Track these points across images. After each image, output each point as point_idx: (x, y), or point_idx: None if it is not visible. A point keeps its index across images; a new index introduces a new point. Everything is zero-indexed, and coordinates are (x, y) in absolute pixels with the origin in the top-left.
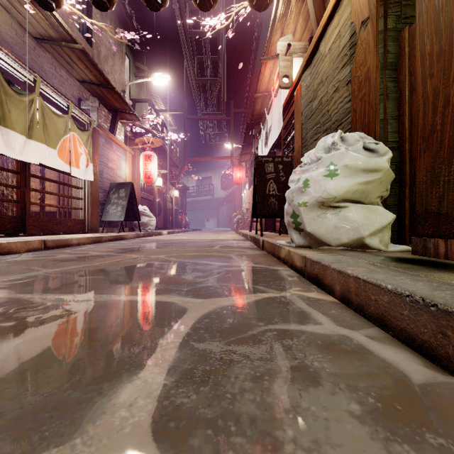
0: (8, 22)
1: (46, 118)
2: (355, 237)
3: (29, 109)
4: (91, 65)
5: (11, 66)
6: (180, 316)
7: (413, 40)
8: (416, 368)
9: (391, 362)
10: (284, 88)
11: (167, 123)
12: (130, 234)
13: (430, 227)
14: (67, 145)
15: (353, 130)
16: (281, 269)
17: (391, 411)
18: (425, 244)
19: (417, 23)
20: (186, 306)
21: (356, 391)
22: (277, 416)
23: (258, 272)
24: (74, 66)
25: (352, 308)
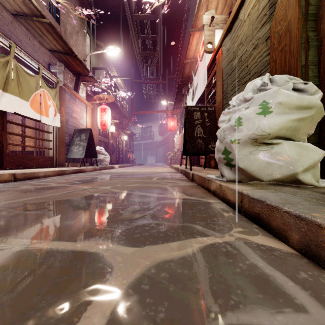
0: None
1: (20, 77)
2: (288, 173)
3: (5, 68)
4: (57, 37)
5: None
6: (100, 285)
7: None
8: None
9: None
10: (209, 52)
11: (119, 86)
12: (89, 168)
13: None
14: (38, 99)
15: None
16: (214, 202)
17: None
18: None
19: None
20: (112, 261)
21: None
22: None
23: (193, 206)
24: (44, 38)
25: None
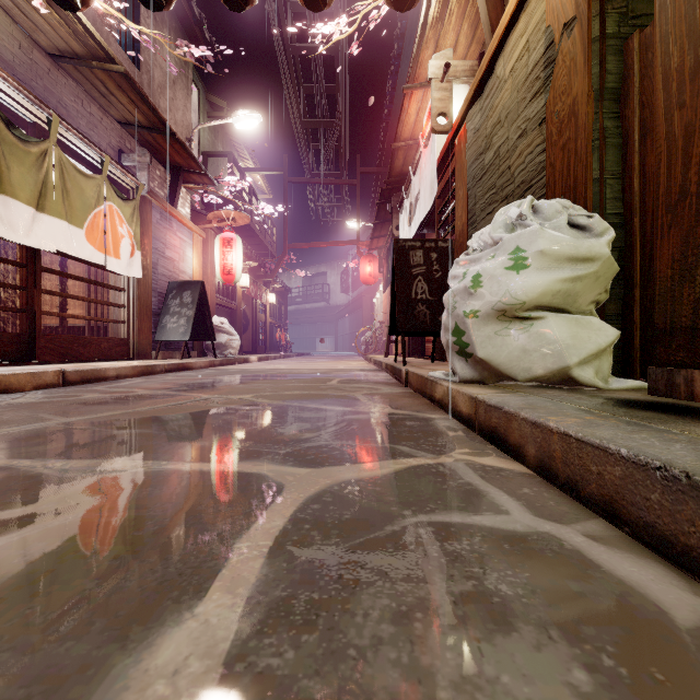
0: (7, 29)
1: (67, 180)
2: (555, 366)
3: (40, 166)
4: (138, 98)
5: (12, 98)
6: (272, 498)
7: (648, 52)
8: (679, 597)
9: (635, 585)
10: (440, 133)
11: (257, 190)
12: (199, 361)
13: (680, 350)
14: (101, 223)
15: (550, 196)
16: (437, 418)
17: (647, 684)
18: (670, 378)
19: (657, 22)
20: (282, 480)
21: (579, 644)
22: (440, 696)
23: (400, 423)
24: (111, 99)
25: (556, 484)
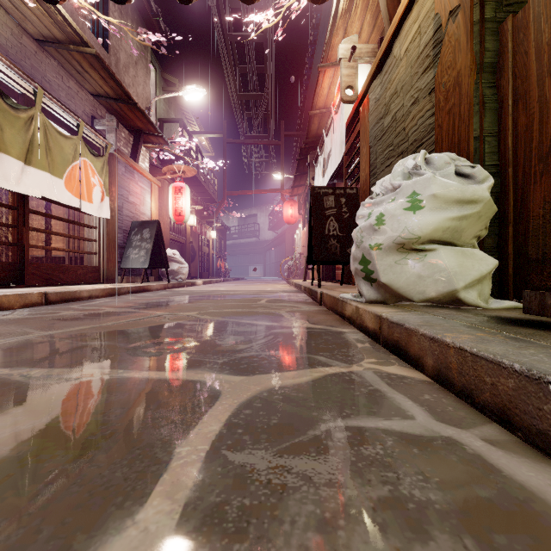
0: (1, 19)
1: (50, 140)
2: (445, 290)
3: (28, 128)
4: (106, 75)
5: (5, 74)
6: (210, 403)
7: (520, 33)
8: None
9: (535, 491)
10: (348, 102)
11: (202, 149)
12: (155, 284)
13: (550, 277)
14: (77, 174)
15: (438, 151)
16: (347, 332)
17: None
18: (542, 299)
19: (530, 4)
20: (219, 387)
21: None
22: None
23: (317, 336)
24: (85, 76)
25: (452, 391)
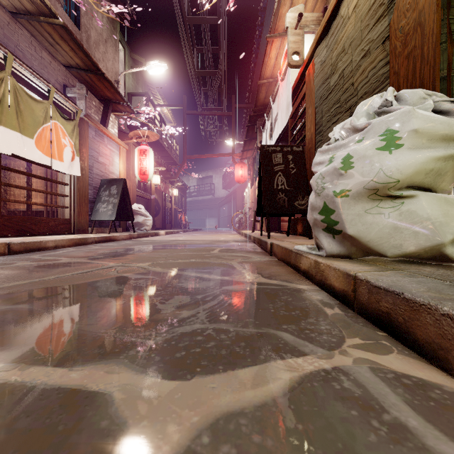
0: None
1: (20, 102)
2: (428, 243)
3: None
4: (75, 46)
5: None
6: None
7: None
8: None
9: None
10: (294, 66)
11: (166, 120)
12: (121, 235)
13: None
14: (48, 135)
15: None
16: (307, 290)
17: None
18: None
19: None
20: (129, 414)
21: None
22: None
23: (274, 296)
24: (57, 47)
25: None
